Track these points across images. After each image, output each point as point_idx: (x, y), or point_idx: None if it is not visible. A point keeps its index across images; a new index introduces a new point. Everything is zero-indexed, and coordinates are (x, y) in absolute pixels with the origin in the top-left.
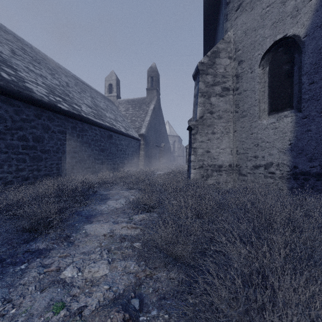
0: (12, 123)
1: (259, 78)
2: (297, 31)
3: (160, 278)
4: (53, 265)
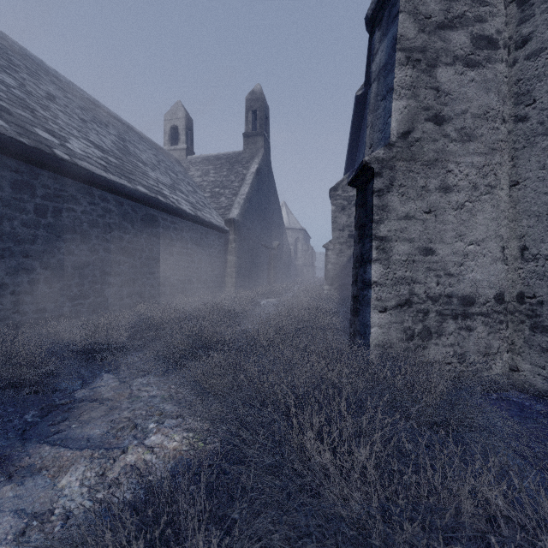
0: None
1: None
2: None
3: None
4: None
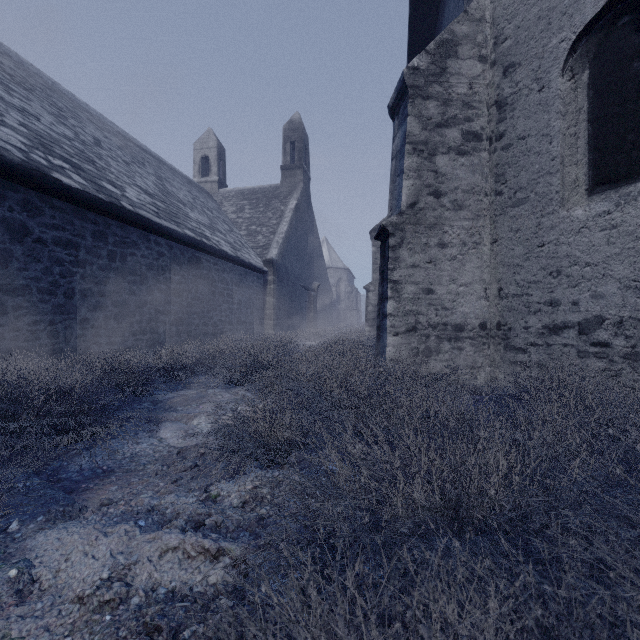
0: None
1: (562, 103)
2: None
3: None
4: None
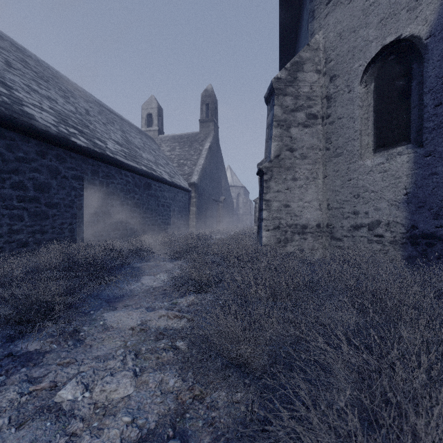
0: (2, 163)
1: (360, 100)
2: (417, 31)
3: (216, 402)
4: (45, 380)
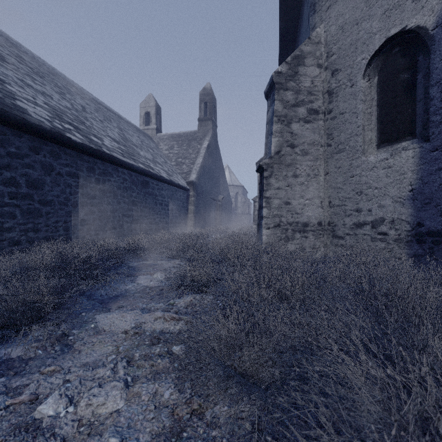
0: None
1: (363, 94)
2: (423, 21)
3: (217, 419)
4: (25, 391)
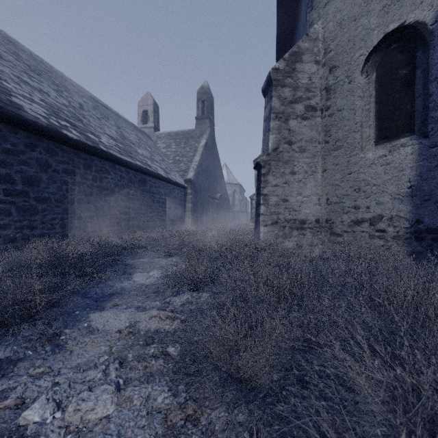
0: None
1: (361, 91)
2: (422, 16)
3: (213, 425)
4: (12, 395)
